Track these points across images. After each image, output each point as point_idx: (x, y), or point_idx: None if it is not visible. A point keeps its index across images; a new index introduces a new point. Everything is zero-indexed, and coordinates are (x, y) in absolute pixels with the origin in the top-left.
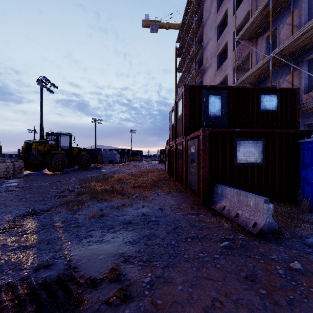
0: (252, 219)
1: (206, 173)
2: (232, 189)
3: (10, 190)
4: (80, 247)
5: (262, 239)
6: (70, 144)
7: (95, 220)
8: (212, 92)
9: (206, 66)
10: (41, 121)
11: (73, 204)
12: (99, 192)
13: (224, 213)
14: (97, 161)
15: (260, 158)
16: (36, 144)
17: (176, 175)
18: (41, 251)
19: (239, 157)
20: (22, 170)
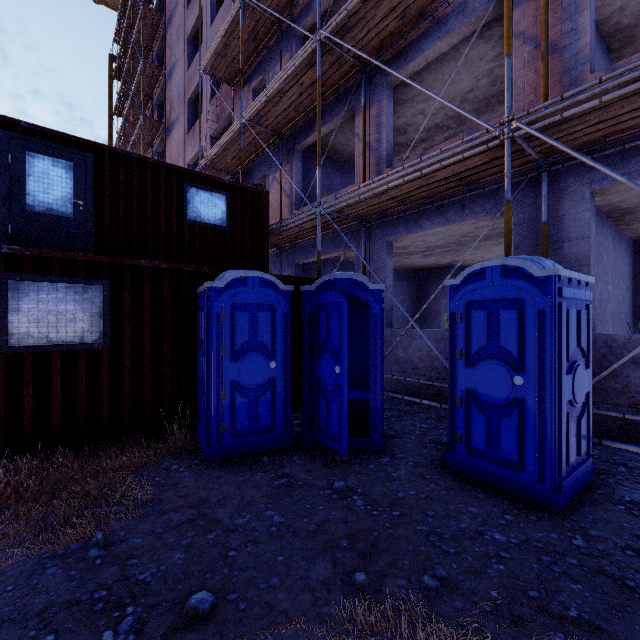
0: None
1: None
2: None
3: None
4: None
5: None
6: None
7: None
8: (43, 146)
9: (170, 119)
10: None
11: None
12: None
13: None
14: None
15: (98, 331)
16: None
17: None
18: None
19: (18, 328)
20: None
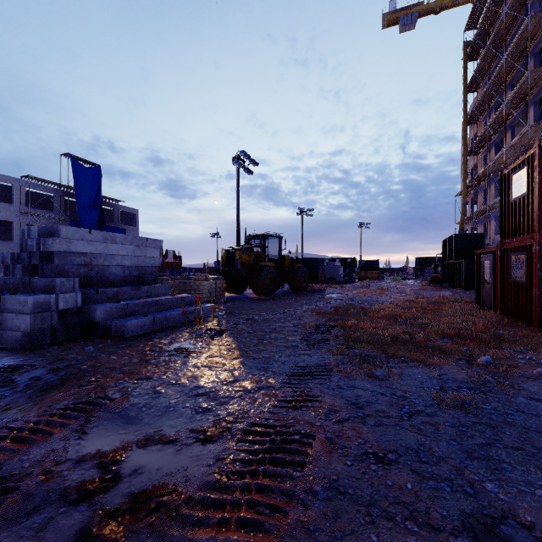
0: None
1: None
2: None
3: (234, 324)
4: (527, 499)
5: None
6: (280, 252)
7: (461, 415)
8: None
9: None
10: (238, 219)
11: (360, 362)
12: (386, 342)
13: None
14: (316, 280)
15: None
16: (239, 252)
17: None
18: (427, 480)
19: None
20: (223, 291)
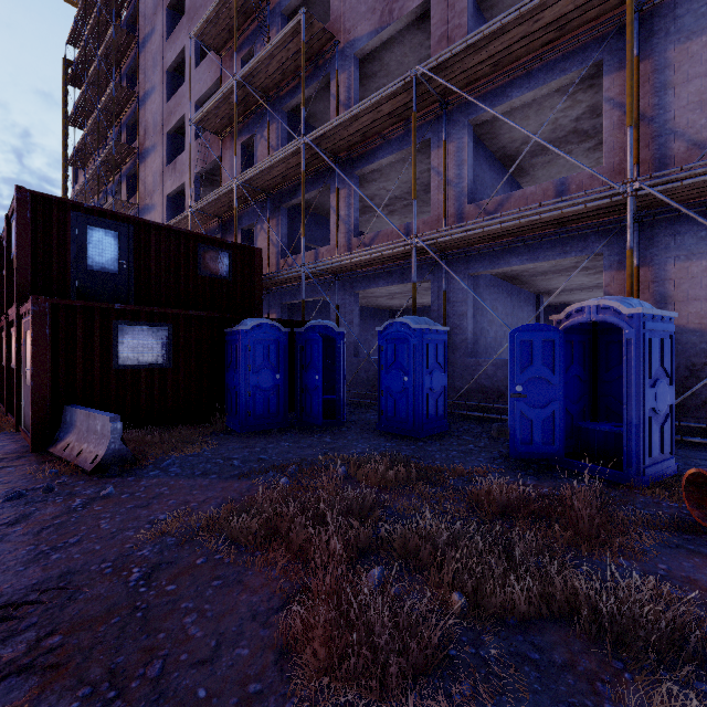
0: (95, 452)
1: (44, 386)
2: (82, 410)
3: None
4: None
5: (98, 477)
6: None
7: None
8: (99, 222)
9: (145, 146)
10: None
11: None
12: None
13: (64, 455)
14: None
15: (165, 356)
16: None
17: (9, 401)
18: None
19: (123, 354)
20: None
